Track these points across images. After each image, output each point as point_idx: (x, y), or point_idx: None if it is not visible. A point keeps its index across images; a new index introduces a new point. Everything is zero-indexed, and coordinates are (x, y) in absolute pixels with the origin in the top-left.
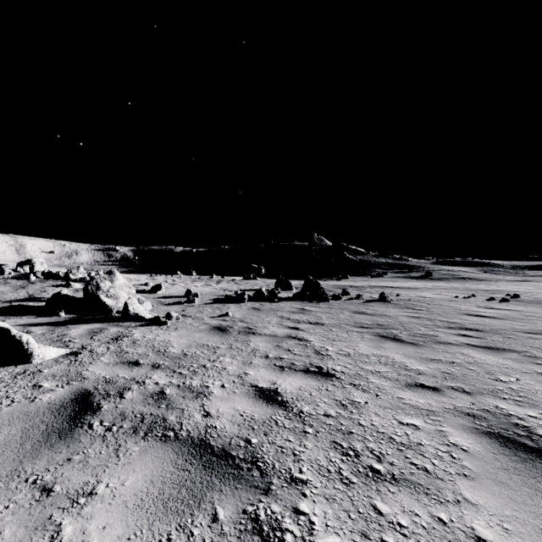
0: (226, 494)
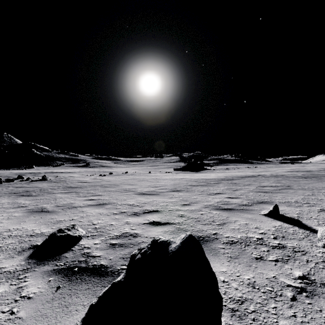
0: None
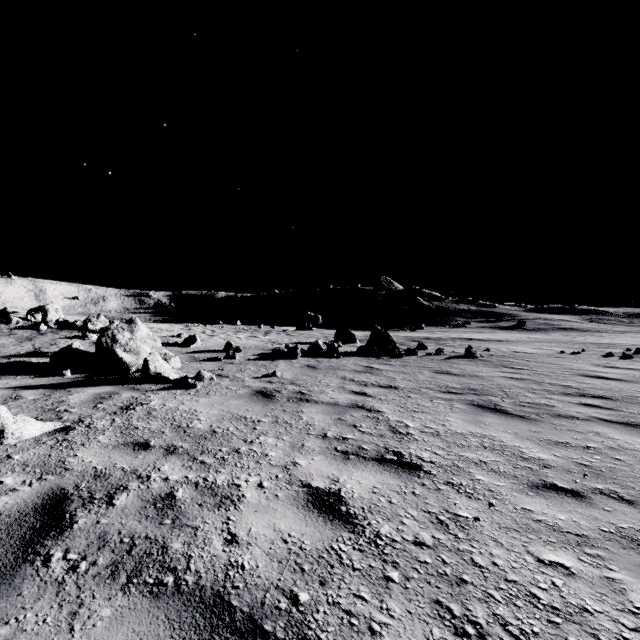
0: None
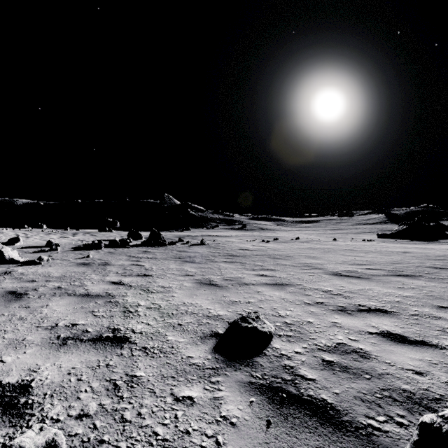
0: (100, 300)
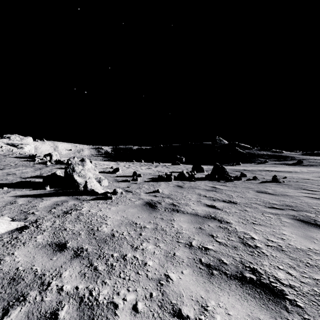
0: None
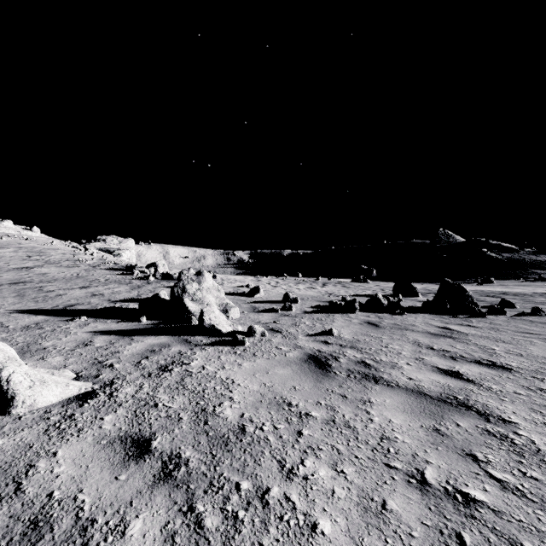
0: None
